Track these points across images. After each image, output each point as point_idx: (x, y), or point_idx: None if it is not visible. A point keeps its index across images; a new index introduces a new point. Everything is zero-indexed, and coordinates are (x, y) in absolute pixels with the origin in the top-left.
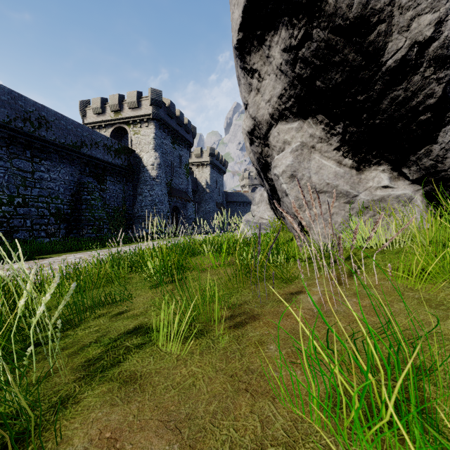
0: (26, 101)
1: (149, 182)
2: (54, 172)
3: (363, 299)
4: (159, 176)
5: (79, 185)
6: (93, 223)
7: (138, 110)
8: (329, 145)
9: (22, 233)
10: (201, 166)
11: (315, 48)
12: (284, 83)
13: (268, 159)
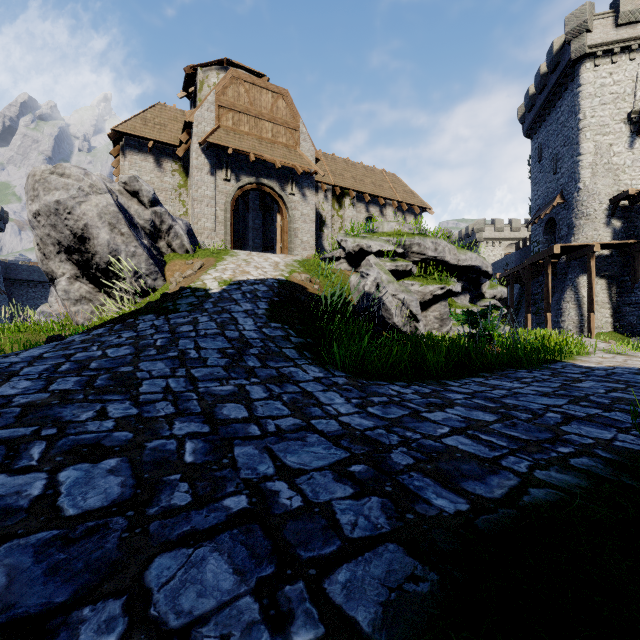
0: None
1: None
2: None
3: None
4: None
5: None
6: None
7: None
8: (83, 280)
9: None
10: None
11: (71, 247)
12: (59, 250)
13: (55, 277)
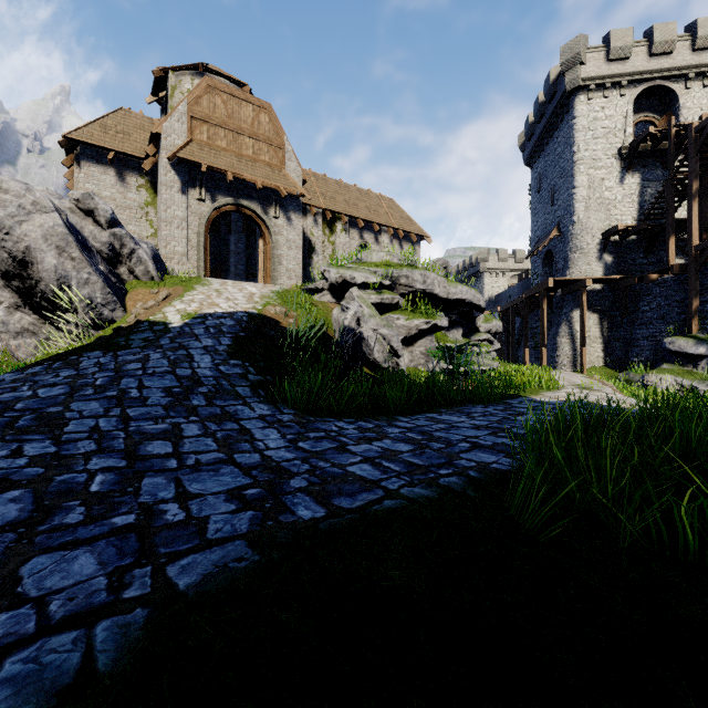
0: None
1: None
2: None
3: None
4: None
5: None
6: None
7: None
8: (26, 310)
9: None
10: None
11: (9, 272)
12: None
13: None
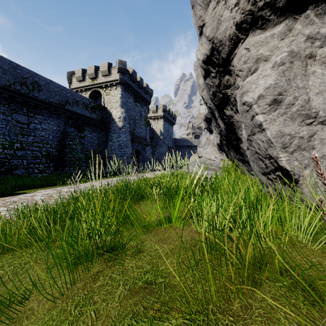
0: (23, 70)
1: (117, 131)
2: (45, 124)
3: None
4: (124, 126)
5: (64, 134)
6: (74, 163)
7: (109, 76)
8: None
9: (20, 170)
10: (156, 119)
11: None
12: None
13: (228, 90)
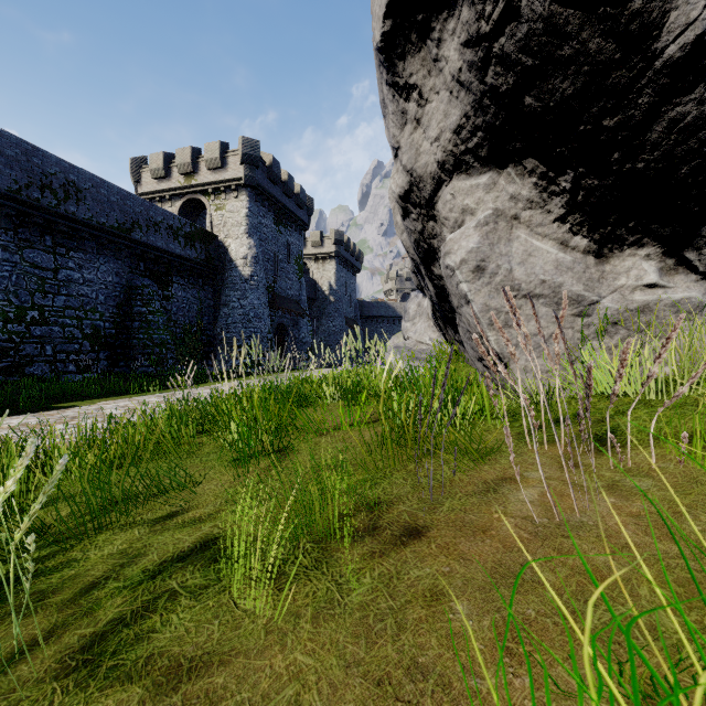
0: (45, 158)
1: (239, 285)
2: (89, 270)
3: (630, 498)
4: (255, 275)
5: (129, 291)
6: (151, 351)
7: (223, 171)
8: (545, 214)
9: (39, 366)
10: (321, 261)
11: (524, 34)
12: (465, 105)
13: (435, 241)
